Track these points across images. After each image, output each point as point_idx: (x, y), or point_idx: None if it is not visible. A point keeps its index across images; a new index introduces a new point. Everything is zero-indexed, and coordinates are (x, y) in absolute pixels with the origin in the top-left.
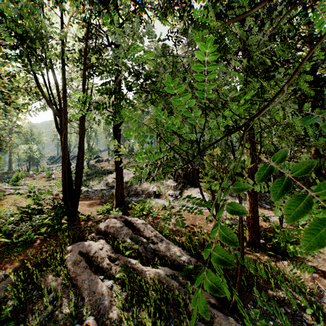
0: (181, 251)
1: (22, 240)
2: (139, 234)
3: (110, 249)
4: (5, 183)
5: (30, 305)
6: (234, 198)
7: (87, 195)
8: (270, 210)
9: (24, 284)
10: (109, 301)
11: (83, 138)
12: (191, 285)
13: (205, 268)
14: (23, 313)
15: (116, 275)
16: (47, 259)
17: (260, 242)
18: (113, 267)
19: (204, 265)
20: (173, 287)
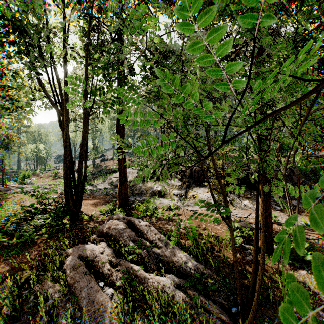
0: (187, 256)
1: (22, 241)
2: (143, 237)
3: (111, 253)
4: (13, 182)
5: (25, 313)
6: (241, 198)
7: (91, 194)
8: (281, 212)
9: (21, 289)
10: (109, 312)
11: (86, 136)
12: (199, 297)
13: (213, 276)
14: (17, 323)
15: (117, 282)
16: (46, 263)
17: (273, 248)
18: (114, 273)
19: (212, 272)
20: (179, 298)
